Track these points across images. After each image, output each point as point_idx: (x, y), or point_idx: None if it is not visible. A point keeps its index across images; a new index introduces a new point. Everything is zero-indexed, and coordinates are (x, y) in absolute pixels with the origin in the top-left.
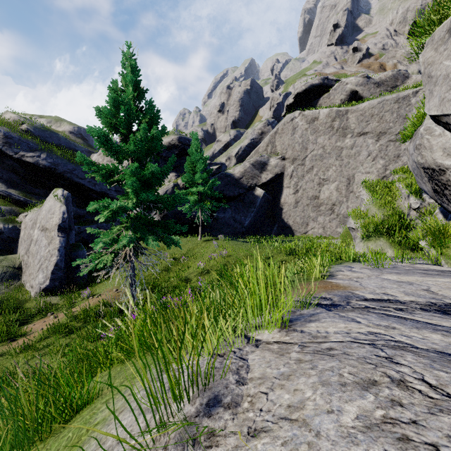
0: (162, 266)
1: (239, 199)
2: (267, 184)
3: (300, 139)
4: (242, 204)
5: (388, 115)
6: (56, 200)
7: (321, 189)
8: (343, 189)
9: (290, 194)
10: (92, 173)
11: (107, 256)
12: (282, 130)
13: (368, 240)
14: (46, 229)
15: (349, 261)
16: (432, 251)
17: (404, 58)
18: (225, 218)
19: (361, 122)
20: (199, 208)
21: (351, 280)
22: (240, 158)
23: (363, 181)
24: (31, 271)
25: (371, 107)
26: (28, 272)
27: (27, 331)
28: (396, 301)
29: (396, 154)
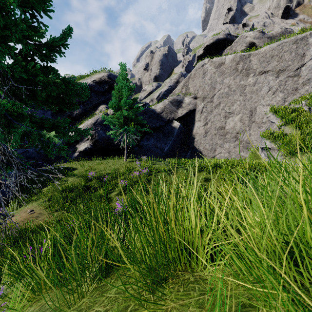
0: (86, 184)
1: (160, 130)
2: (182, 118)
3: (209, 81)
4: (162, 133)
5: (287, 55)
6: None
7: (227, 121)
8: (246, 119)
9: (201, 126)
10: None
11: None
12: (194, 75)
13: (294, 157)
14: None
15: None
16: None
17: None
18: (149, 145)
19: (262, 62)
20: (125, 132)
21: None
22: (160, 101)
23: (271, 107)
24: None
25: (271, 49)
26: None
27: None
28: None
29: (294, 88)
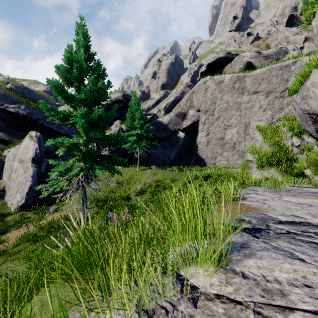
0: (110, 188)
1: (166, 140)
2: (187, 129)
3: (210, 97)
4: (169, 143)
5: (274, 79)
6: (31, 139)
7: (226, 132)
8: (242, 132)
9: (203, 136)
10: (52, 117)
11: (63, 182)
12: (197, 90)
13: (263, 169)
14: (23, 161)
15: (251, 185)
16: (315, 178)
17: (283, 40)
18: (157, 153)
19: (254, 84)
20: (138, 145)
21: (259, 202)
22: (167, 111)
23: (257, 126)
24: (11, 193)
25: (262, 73)
26: (9, 193)
27: (5, 239)
28: (308, 223)
29: (280, 107)
